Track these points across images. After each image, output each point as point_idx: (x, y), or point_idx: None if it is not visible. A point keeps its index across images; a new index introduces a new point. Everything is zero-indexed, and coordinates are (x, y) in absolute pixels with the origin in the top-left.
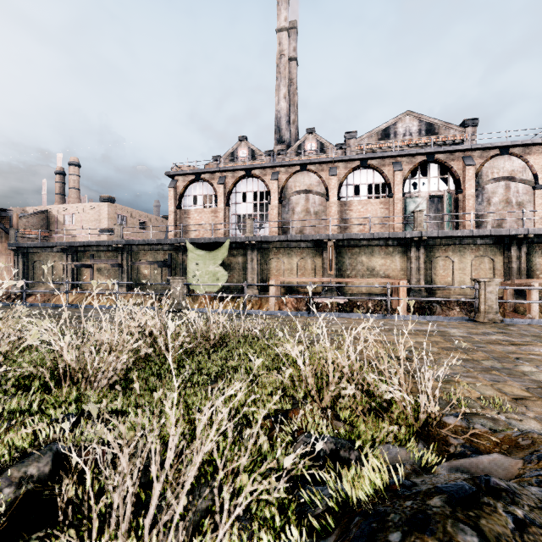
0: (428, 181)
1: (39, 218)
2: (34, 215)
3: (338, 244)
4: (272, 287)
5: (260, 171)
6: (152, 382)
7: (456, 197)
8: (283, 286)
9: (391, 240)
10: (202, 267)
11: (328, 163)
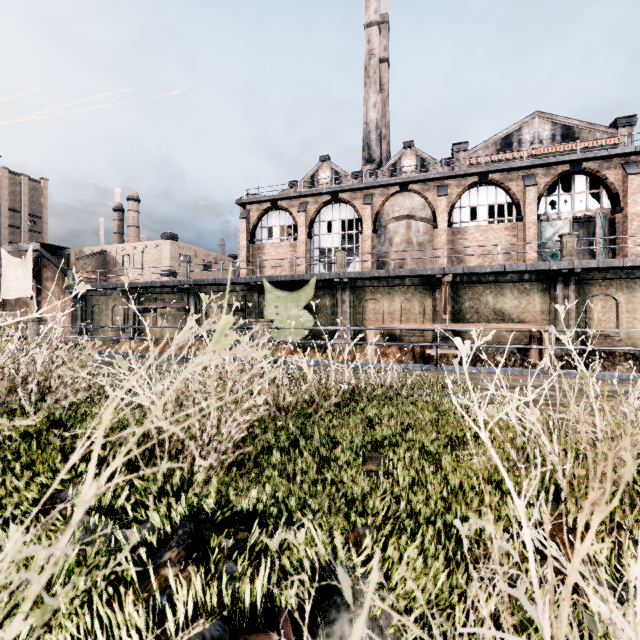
0: (571, 198)
1: (97, 259)
2: (92, 256)
3: (454, 280)
4: (371, 335)
5: (349, 194)
6: (278, 458)
7: (613, 218)
8: (382, 334)
9: (528, 274)
10: (283, 310)
11: (435, 180)
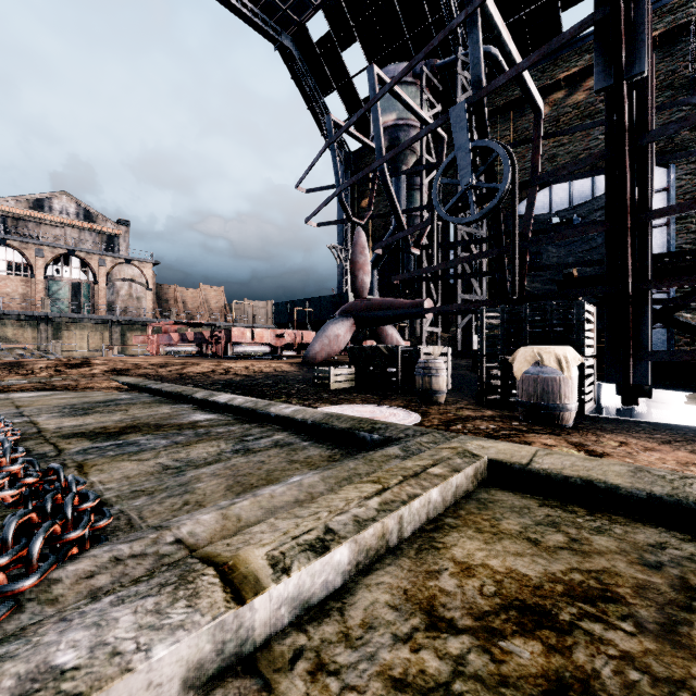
0: (70, 270)
1: None
2: None
3: None
4: None
5: None
6: None
7: (95, 287)
8: None
9: (24, 316)
10: None
11: None
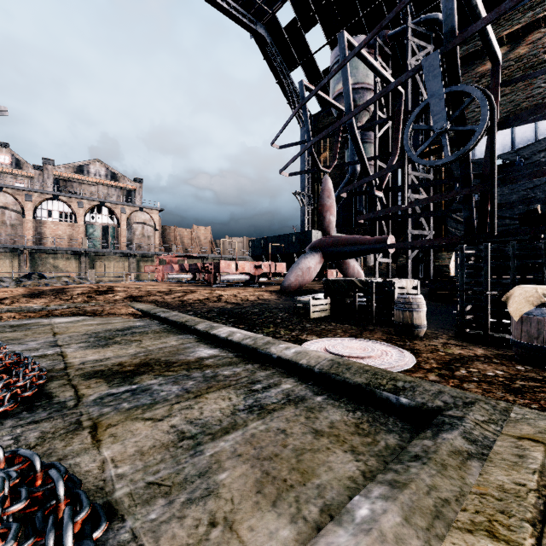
0: (101, 217)
1: None
2: None
3: (32, 251)
4: None
5: None
6: None
7: (118, 229)
8: None
9: (70, 251)
10: None
11: (24, 190)
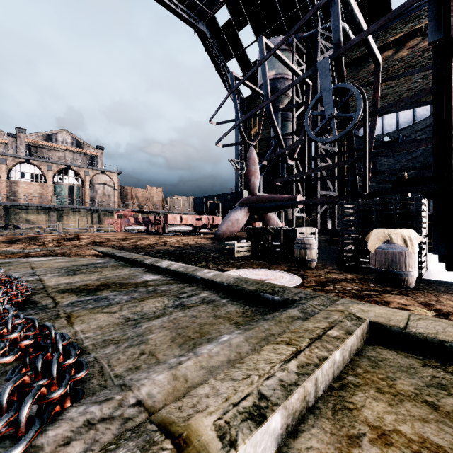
0: (68, 178)
1: None
2: None
3: (7, 207)
4: None
5: None
6: None
7: (82, 188)
8: None
9: (40, 207)
10: None
11: None
